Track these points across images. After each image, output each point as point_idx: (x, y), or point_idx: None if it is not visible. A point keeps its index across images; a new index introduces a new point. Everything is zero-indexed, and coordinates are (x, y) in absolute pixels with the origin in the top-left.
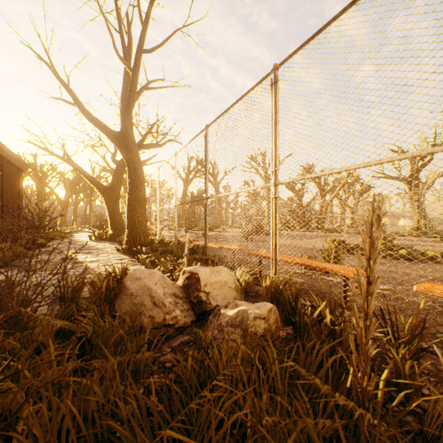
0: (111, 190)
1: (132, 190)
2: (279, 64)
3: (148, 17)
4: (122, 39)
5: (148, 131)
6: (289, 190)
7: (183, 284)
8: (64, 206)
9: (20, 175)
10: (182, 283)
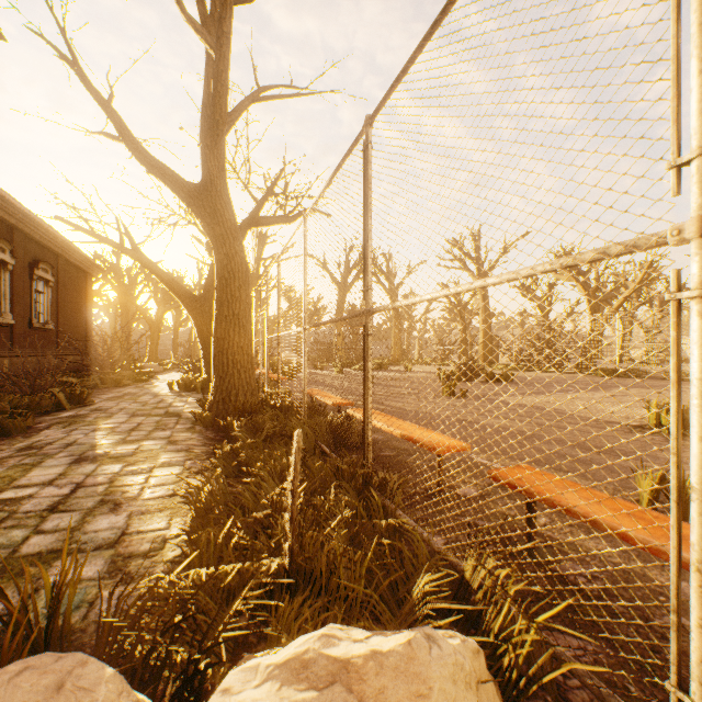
0: (203, 302)
1: (222, 298)
2: None
3: None
4: None
5: (267, 193)
6: (525, 296)
7: None
8: (155, 330)
9: (88, 282)
10: None
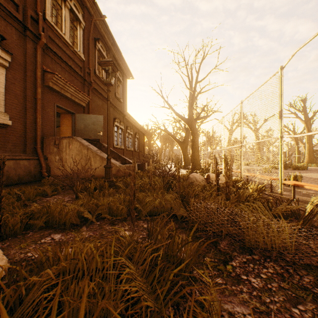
0: (183, 143)
1: (193, 144)
2: (242, 101)
3: (199, 69)
4: (189, 79)
5: (201, 111)
6: None
7: (205, 178)
8: (160, 151)
9: (144, 137)
10: (205, 177)
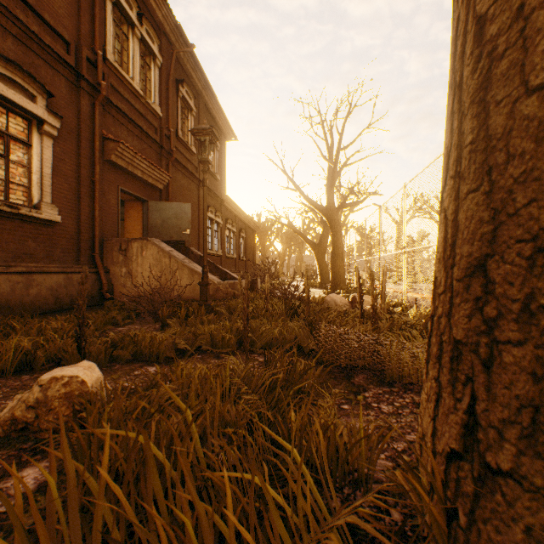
0: (319, 246)
1: (334, 248)
2: (405, 184)
3: (343, 130)
4: (327, 144)
5: (349, 193)
6: None
7: (350, 301)
8: (281, 258)
9: (254, 235)
10: (350, 300)
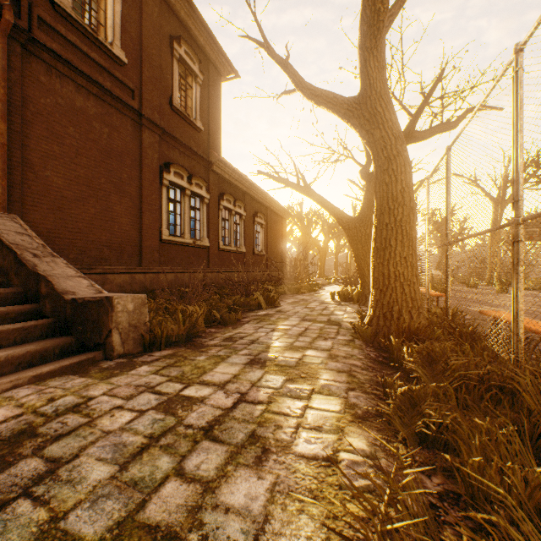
0: (358, 223)
1: (382, 205)
2: None
3: None
4: None
5: (422, 102)
6: None
7: None
8: (322, 254)
9: (283, 224)
10: None
